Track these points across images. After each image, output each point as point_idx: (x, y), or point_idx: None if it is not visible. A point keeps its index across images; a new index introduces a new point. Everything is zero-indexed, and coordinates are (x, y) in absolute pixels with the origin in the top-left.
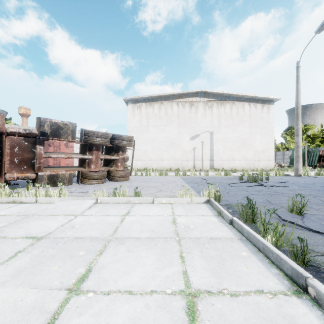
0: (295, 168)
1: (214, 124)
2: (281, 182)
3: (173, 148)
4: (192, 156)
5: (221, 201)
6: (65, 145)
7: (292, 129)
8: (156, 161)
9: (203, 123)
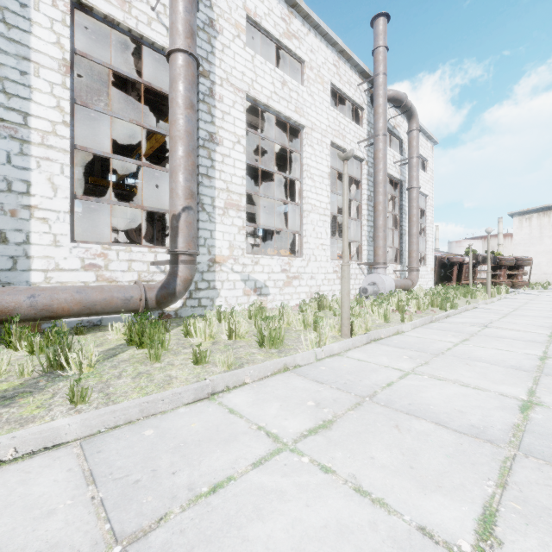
0: None
1: None
2: None
3: None
4: None
5: None
6: None
7: None
8: None
9: None
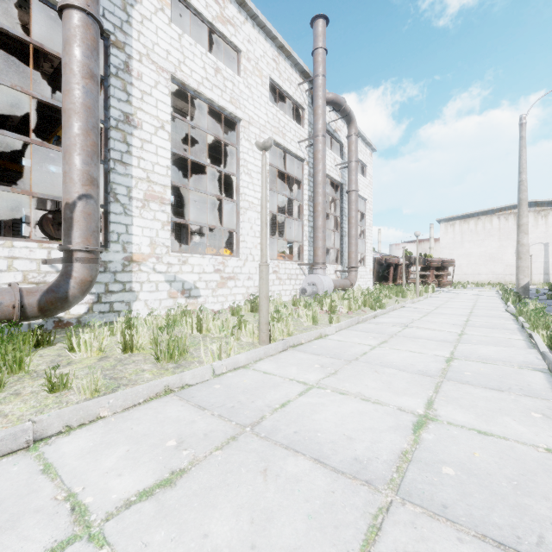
0: None
1: (550, 234)
2: None
3: (492, 262)
4: None
5: None
6: None
7: None
8: (471, 275)
9: (533, 234)
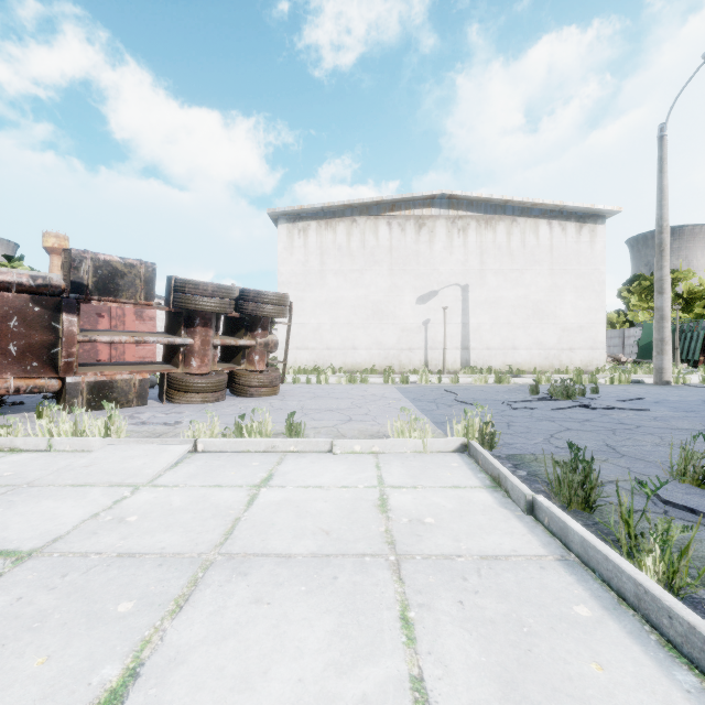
0: (656, 366)
1: (472, 268)
2: (628, 399)
3: (379, 321)
4: (421, 339)
5: (497, 448)
6: (137, 314)
7: (642, 280)
8: (340, 350)
9: (446, 265)
